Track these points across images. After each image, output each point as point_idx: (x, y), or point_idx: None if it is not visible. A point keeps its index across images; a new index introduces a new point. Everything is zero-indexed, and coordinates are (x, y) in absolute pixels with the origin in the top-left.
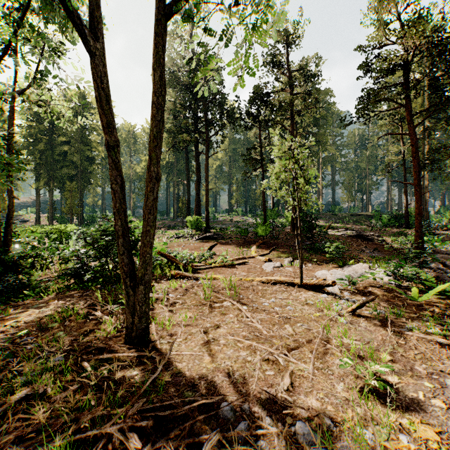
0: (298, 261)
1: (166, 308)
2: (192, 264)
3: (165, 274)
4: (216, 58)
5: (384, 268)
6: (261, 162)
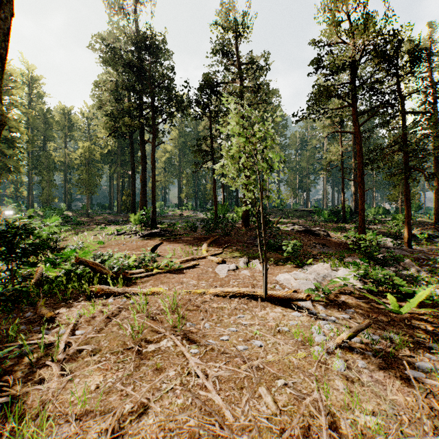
0: (254, 261)
1: (58, 368)
2: (127, 271)
3: (83, 290)
4: (163, 39)
5: (353, 271)
6: (212, 154)
